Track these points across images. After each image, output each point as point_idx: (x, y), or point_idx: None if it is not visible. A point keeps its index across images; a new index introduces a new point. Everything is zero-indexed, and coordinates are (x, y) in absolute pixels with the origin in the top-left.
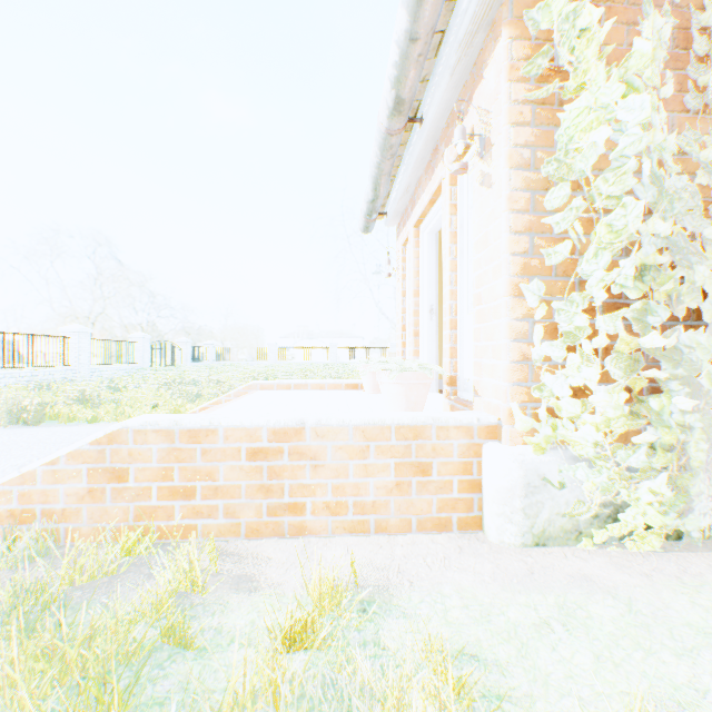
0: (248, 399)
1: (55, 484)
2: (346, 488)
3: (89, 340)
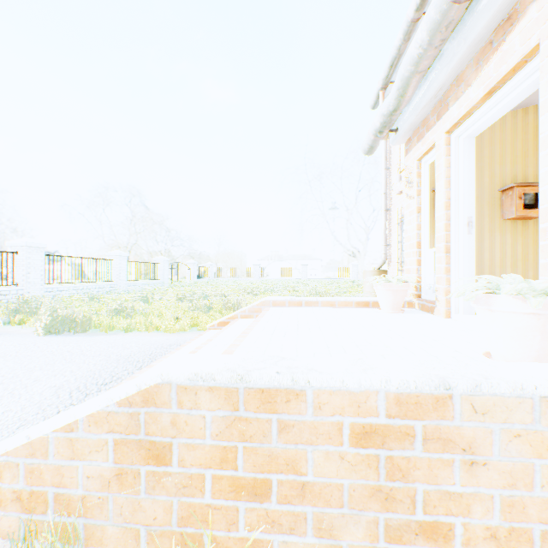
0: (271, 318)
1: (71, 459)
2: (527, 507)
3: (126, 262)
